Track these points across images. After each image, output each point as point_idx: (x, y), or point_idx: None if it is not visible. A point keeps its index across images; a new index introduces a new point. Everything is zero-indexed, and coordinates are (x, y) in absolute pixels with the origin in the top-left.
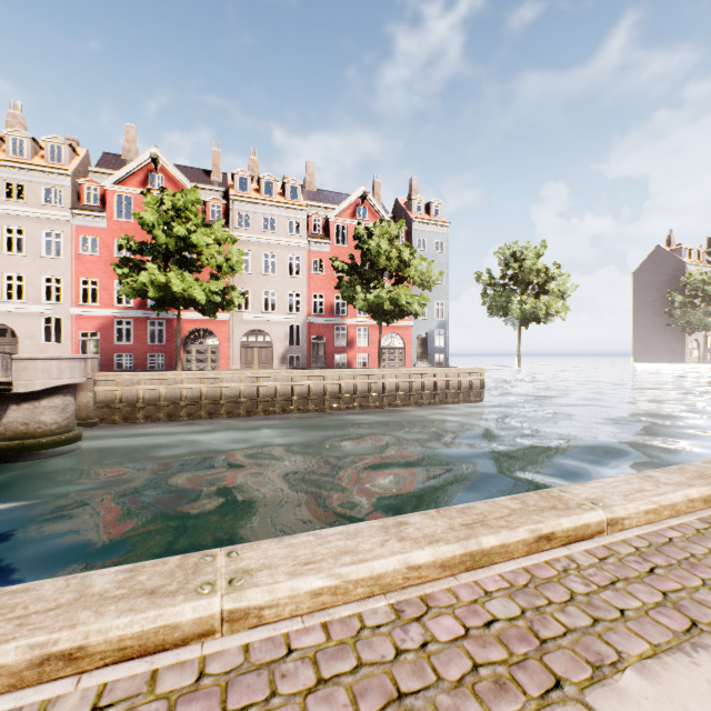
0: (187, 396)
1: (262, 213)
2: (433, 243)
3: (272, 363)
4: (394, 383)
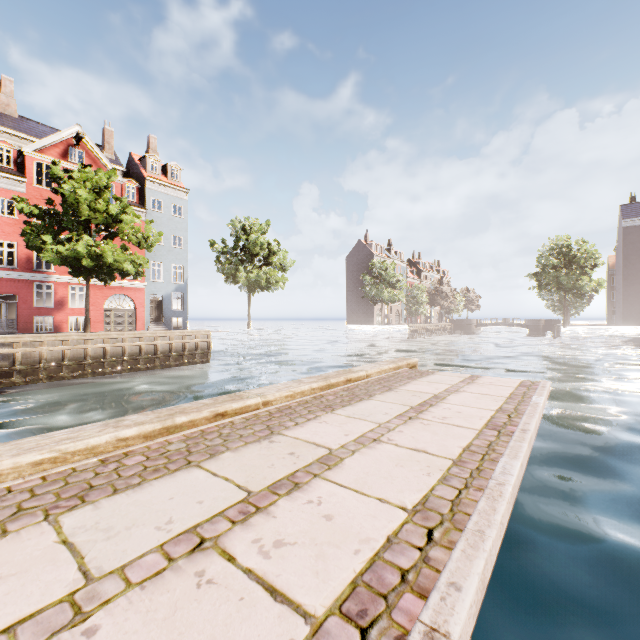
0: None
1: None
2: (171, 206)
3: None
4: (102, 349)
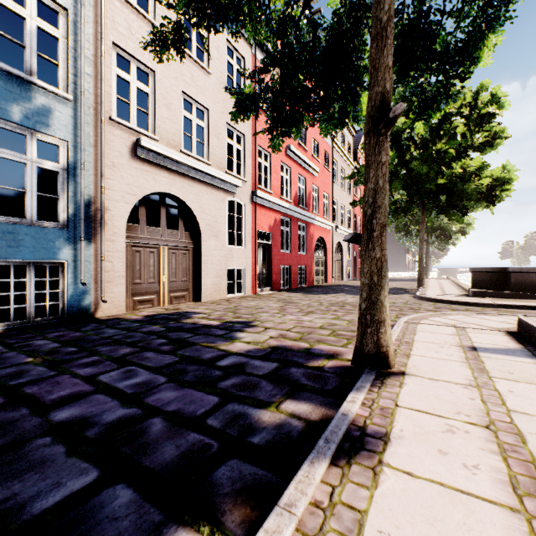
0: None
1: None
2: None
3: (342, 276)
4: None
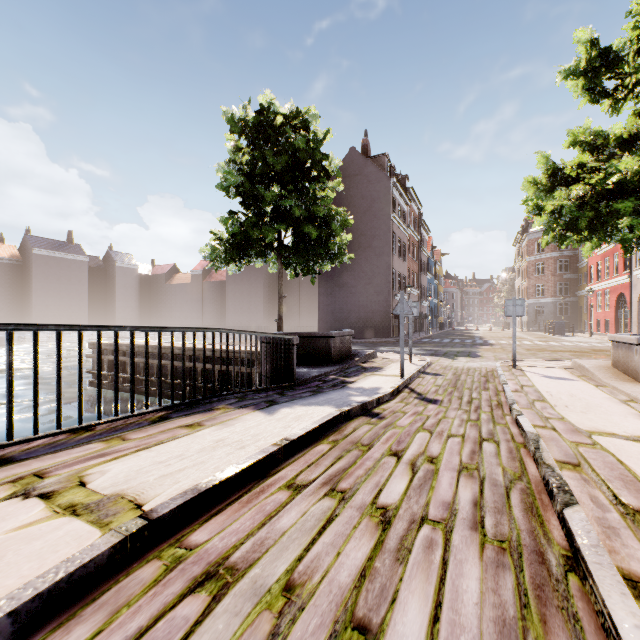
0: None
1: None
2: None
3: None
4: None
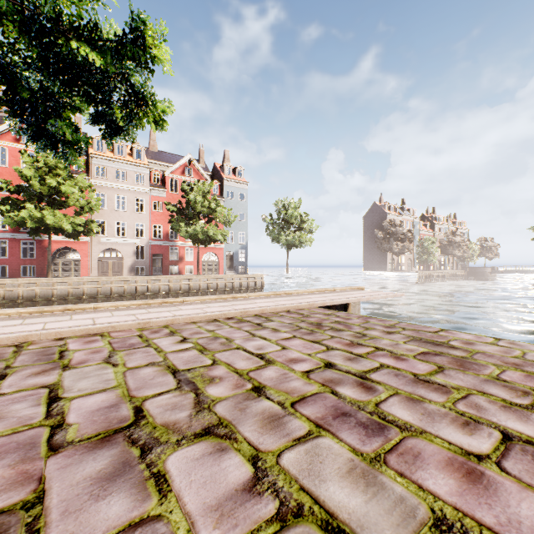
0: (57, 294)
1: (115, 168)
2: (238, 195)
3: (123, 272)
4: (207, 284)
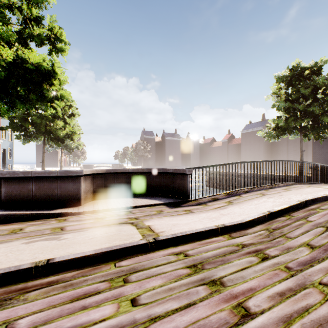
0: None
1: None
2: None
3: None
4: None
